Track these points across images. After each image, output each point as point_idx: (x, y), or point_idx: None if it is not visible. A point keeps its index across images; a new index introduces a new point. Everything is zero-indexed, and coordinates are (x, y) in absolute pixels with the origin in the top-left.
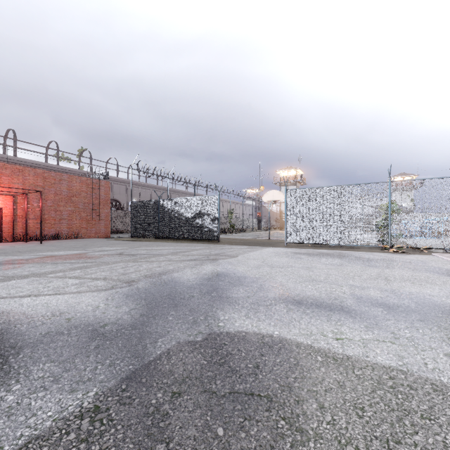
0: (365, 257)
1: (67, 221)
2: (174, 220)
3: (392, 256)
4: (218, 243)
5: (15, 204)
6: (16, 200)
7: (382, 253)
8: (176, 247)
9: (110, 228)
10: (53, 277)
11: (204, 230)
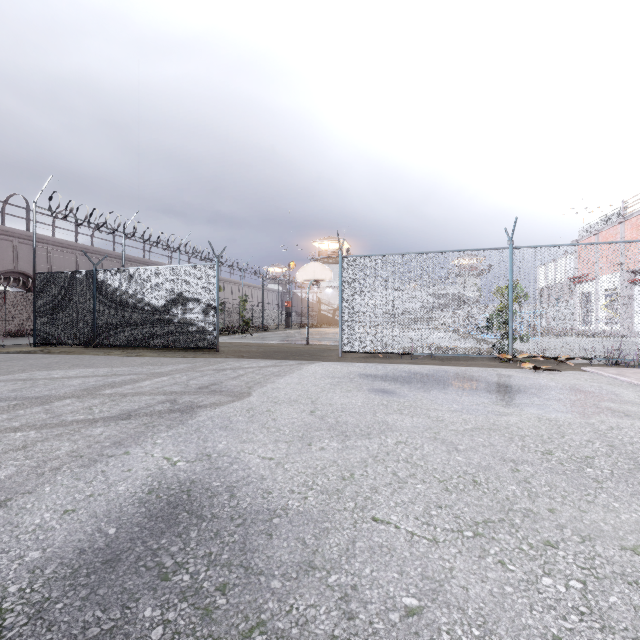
0: (501, 382)
1: None
2: (128, 310)
3: (539, 378)
4: (215, 355)
5: None
6: None
7: (510, 370)
8: (115, 370)
9: (3, 327)
10: None
11: (189, 329)
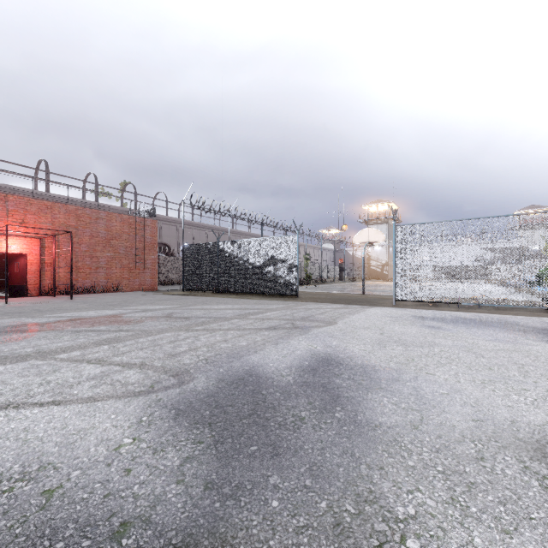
0: (541, 327)
1: (105, 270)
2: (238, 268)
3: None
4: (297, 300)
5: (42, 249)
6: (44, 244)
7: None
8: (243, 306)
9: (158, 279)
10: (64, 360)
11: (278, 281)
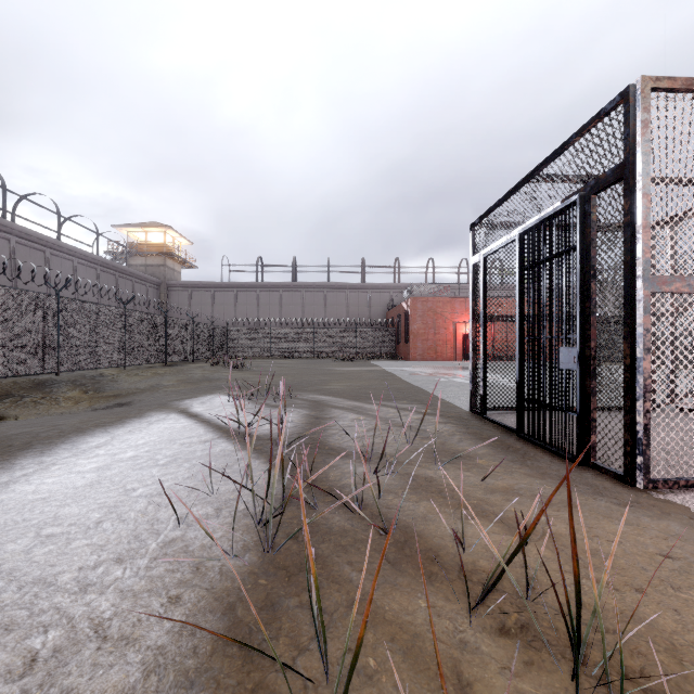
0: None
1: None
2: None
3: None
4: None
5: None
6: None
7: None
8: None
9: None
10: None
11: None
